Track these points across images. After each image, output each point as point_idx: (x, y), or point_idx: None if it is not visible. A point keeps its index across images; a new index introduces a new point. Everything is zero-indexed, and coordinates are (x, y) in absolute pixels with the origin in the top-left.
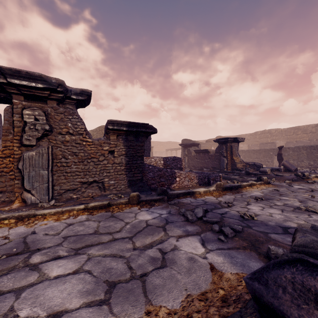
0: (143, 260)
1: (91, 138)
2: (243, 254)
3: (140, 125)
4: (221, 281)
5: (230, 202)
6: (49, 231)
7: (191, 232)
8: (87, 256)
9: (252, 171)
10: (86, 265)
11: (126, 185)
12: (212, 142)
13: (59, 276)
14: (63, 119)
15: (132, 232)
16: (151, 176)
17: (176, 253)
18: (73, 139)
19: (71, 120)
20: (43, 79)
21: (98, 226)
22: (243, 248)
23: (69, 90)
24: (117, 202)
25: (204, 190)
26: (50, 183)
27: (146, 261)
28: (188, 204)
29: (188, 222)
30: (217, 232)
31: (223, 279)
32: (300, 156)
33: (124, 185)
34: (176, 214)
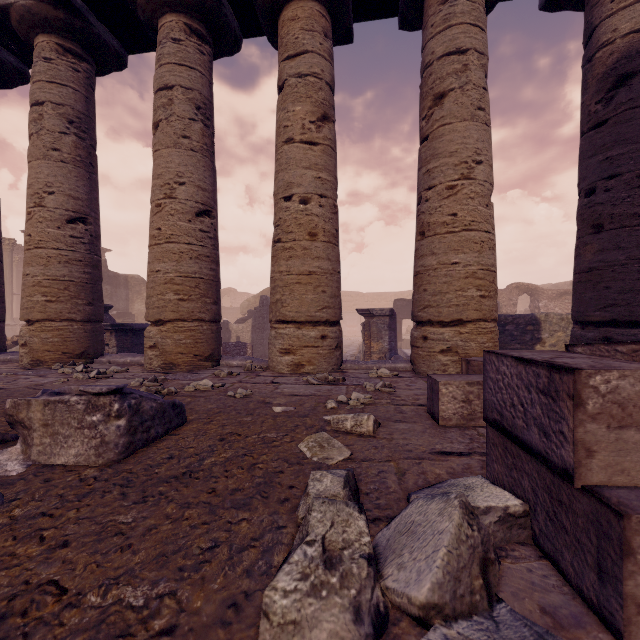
0: None
1: None
2: None
3: (120, 325)
4: None
5: None
6: None
7: None
8: None
9: None
10: None
11: None
12: None
13: None
14: None
15: None
16: None
17: None
18: None
19: None
20: None
21: None
22: None
23: None
24: None
25: None
26: None
27: None
28: None
29: None
30: None
31: None
32: None
33: None
34: None
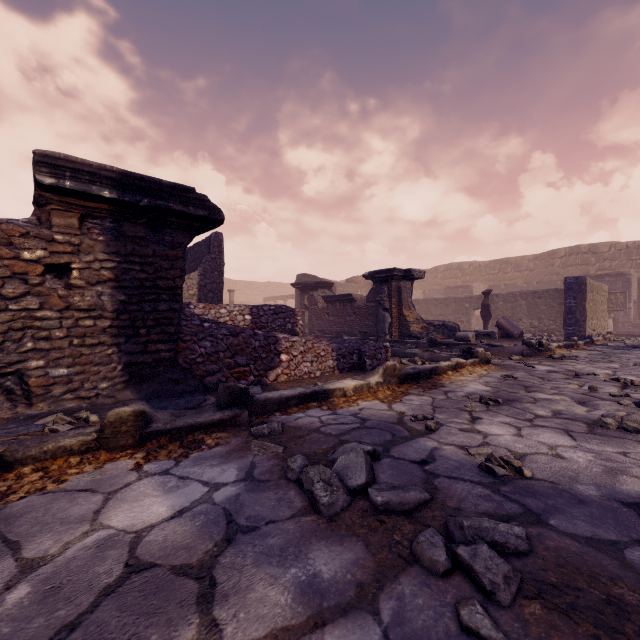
0: None
1: None
2: None
3: (165, 191)
4: None
5: (430, 417)
6: None
7: (331, 590)
8: None
9: (439, 339)
10: None
11: (120, 378)
12: (359, 284)
13: None
14: None
15: None
16: (208, 351)
17: None
18: None
19: None
20: None
21: None
22: None
23: None
24: (43, 451)
25: (357, 385)
26: None
27: None
28: (313, 432)
29: (317, 521)
30: (443, 573)
31: None
32: (517, 310)
33: (110, 380)
34: (273, 482)
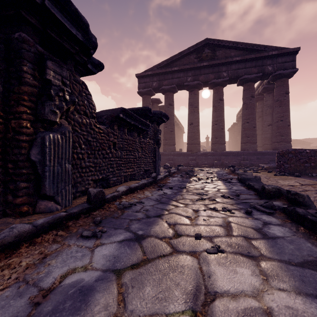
0: None
1: None
2: None
3: None
4: None
5: None
6: None
7: None
8: None
9: None
10: None
11: None
12: None
13: None
14: None
15: None
16: None
17: None
18: None
19: None
20: None
21: None
22: None
23: None
24: None
25: None
26: None
27: None
28: None
29: None
30: None
31: None
32: None
33: None
34: None
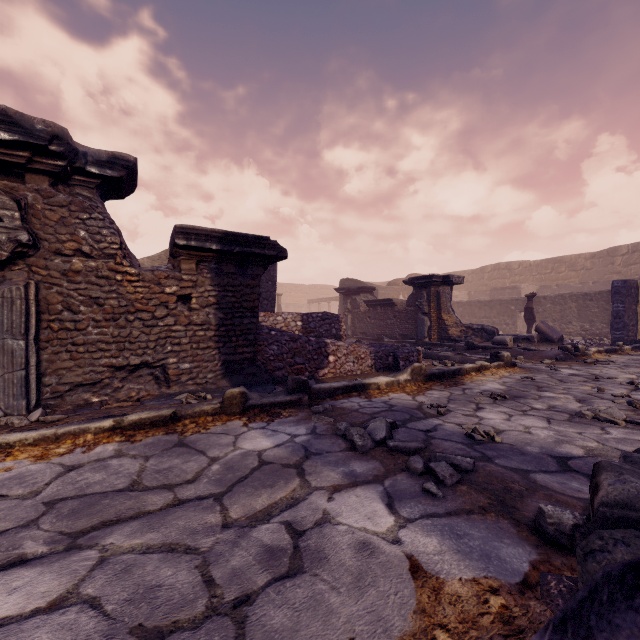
0: (246, 555)
1: (135, 267)
2: (483, 525)
3: (249, 241)
4: (440, 606)
5: (442, 406)
6: (13, 487)
7: (361, 476)
8: (98, 552)
9: (478, 342)
10: (89, 581)
11: (219, 371)
12: (401, 286)
13: (7, 619)
14: (66, 220)
15: (225, 481)
16: (275, 352)
17: (327, 533)
18: (92, 267)
19: (86, 224)
20: (13, 120)
21: (142, 471)
22: (481, 511)
23: (82, 152)
24: (194, 412)
25: (388, 381)
26: (32, 370)
27: (252, 558)
28: (353, 411)
29: (355, 453)
30: (420, 474)
31: (443, 600)
32: (566, 313)
33: (214, 372)
34: (328, 435)
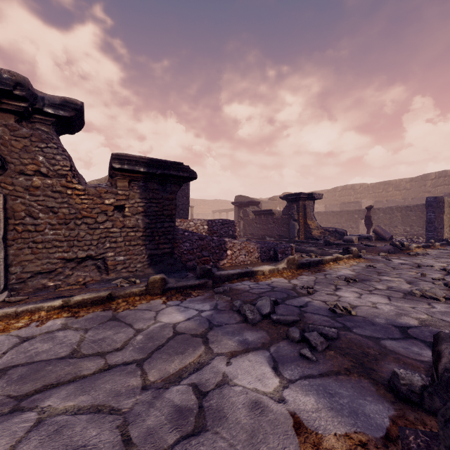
0: (159, 415)
1: (82, 184)
2: (349, 385)
3: (168, 165)
4: None
5: (311, 287)
6: None
7: (252, 343)
8: (37, 414)
9: (333, 241)
10: (25, 443)
11: (146, 262)
12: (278, 201)
13: None
14: (28, 148)
15: (146, 349)
16: (188, 248)
17: (225, 394)
18: (49, 184)
19: (44, 151)
20: None
21: (81, 341)
22: (346, 372)
23: (40, 97)
24: (125, 293)
25: (270, 269)
26: (1, 261)
27: (164, 418)
28: (245, 292)
29: (247, 325)
30: (297, 341)
31: None
32: (394, 220)
33: (142, 263)
34: (227, 311)
